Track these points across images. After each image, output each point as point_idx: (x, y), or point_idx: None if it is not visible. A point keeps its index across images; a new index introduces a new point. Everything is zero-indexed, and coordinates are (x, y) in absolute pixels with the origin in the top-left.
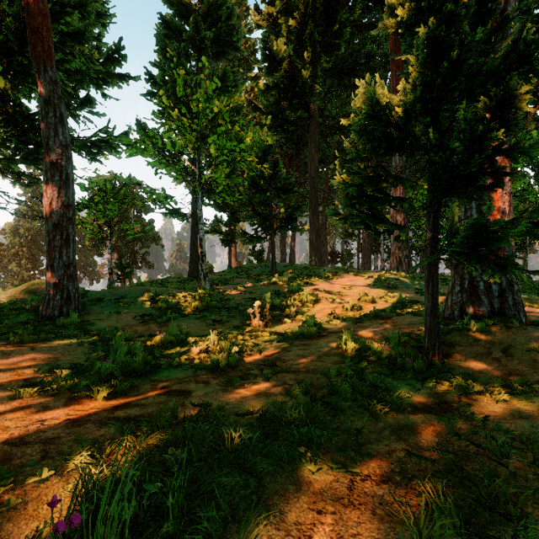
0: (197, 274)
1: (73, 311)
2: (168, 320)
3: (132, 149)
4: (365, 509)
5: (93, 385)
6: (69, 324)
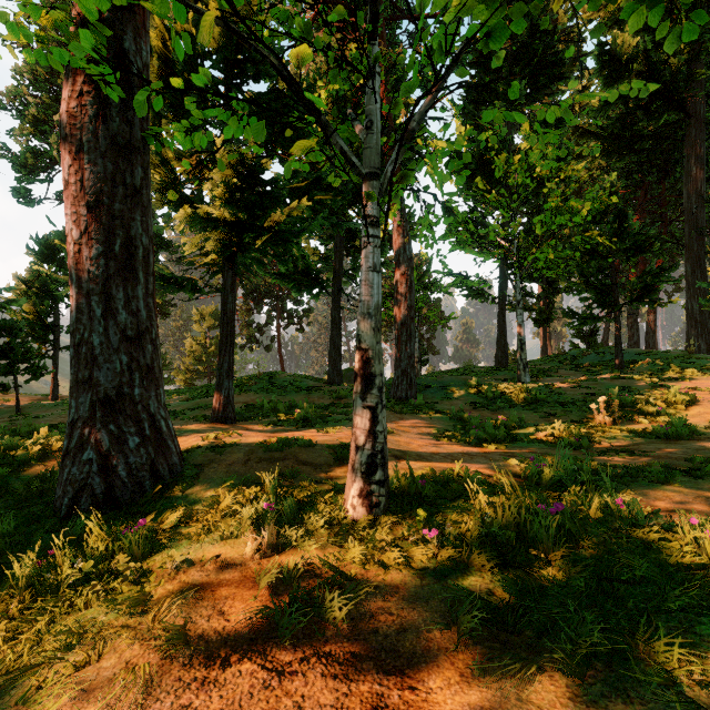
0: (505, 364)
1: (419, 394)
2: (498, 409)
3: (455, 246)
4: (703, 503)
5: (477, 442)
6: (418, 404)
